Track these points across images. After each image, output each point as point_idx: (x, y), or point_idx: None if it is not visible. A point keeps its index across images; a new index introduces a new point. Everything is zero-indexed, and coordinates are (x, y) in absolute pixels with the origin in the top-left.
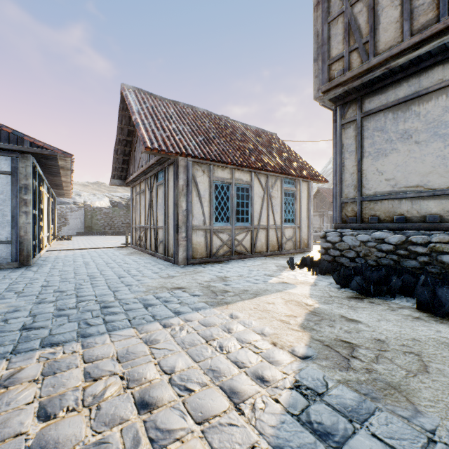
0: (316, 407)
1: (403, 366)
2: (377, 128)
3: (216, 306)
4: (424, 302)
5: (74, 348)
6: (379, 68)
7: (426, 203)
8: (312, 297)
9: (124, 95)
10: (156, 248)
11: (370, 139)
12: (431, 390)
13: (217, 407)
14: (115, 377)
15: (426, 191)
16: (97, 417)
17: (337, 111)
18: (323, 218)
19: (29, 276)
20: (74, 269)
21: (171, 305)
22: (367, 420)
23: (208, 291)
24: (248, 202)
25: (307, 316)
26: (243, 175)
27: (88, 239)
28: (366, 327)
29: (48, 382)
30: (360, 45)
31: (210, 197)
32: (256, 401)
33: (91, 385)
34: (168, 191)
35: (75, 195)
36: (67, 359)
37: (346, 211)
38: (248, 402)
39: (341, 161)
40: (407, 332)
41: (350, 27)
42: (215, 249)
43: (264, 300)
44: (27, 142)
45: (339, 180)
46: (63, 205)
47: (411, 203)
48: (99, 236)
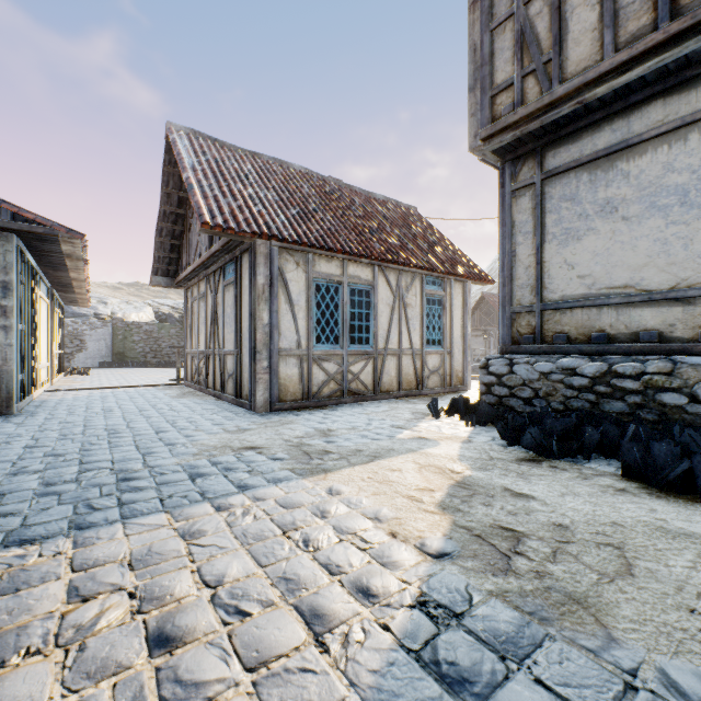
0: (449, 636)
1: (594, 566)
2: (566, 197)
3: (308, 475)
4: (632, 465)
5: (59, 547)
6: (567, 102)
7: (639, 313)
8: (462, 460)
9: (171, 141)
10: (223, 386)
11: (555, 213)
12: (636, 604)
13: (286, 642)
14: (120, 594)
15: (639, 295)
16: (77, 664)
17: (506, 170)
18: (490, 340)
19: (8, 430)
20: (84, 420)
21: (235, 475)
22: (531, 656)
23: (299, 452)
24: (369, 313)
25: (451, 490)
26: (360, 269)
27: (118, 373)
28: (542, 506)
29: (3, 606)
30: (540, 66)
31: (308, 304)
32: (352, 629)
33: (77, 609)
34: (241, 295)
35: (97, 303)
36: (44, 566)
37: (519, 326)
38: (338, 631)
39: (511, 248)
40: (604, 513)
41: (524, 38)
42: (315, 387)
43: (386, 466)
44: (6, 212)
45: (508, 278)
46: (77, 318)
47: (616, 313)
48: (137, 369)
